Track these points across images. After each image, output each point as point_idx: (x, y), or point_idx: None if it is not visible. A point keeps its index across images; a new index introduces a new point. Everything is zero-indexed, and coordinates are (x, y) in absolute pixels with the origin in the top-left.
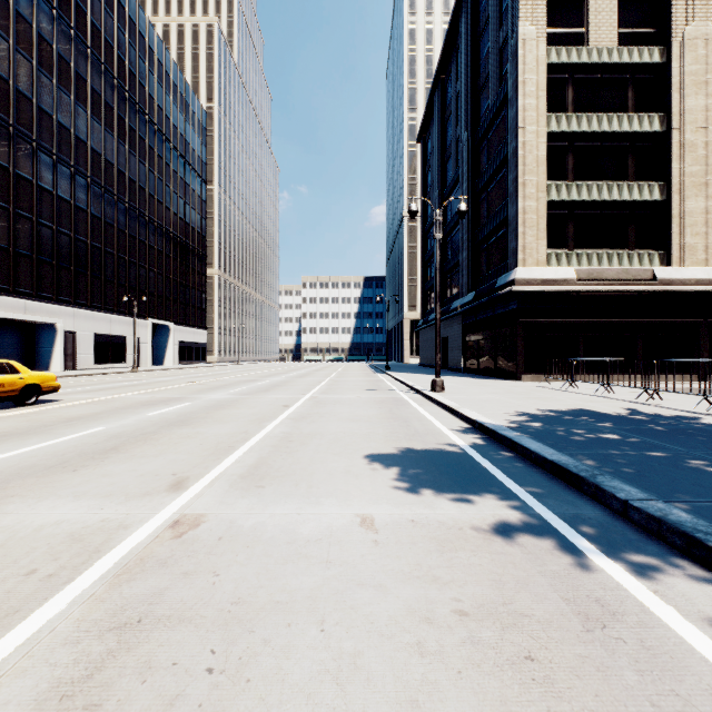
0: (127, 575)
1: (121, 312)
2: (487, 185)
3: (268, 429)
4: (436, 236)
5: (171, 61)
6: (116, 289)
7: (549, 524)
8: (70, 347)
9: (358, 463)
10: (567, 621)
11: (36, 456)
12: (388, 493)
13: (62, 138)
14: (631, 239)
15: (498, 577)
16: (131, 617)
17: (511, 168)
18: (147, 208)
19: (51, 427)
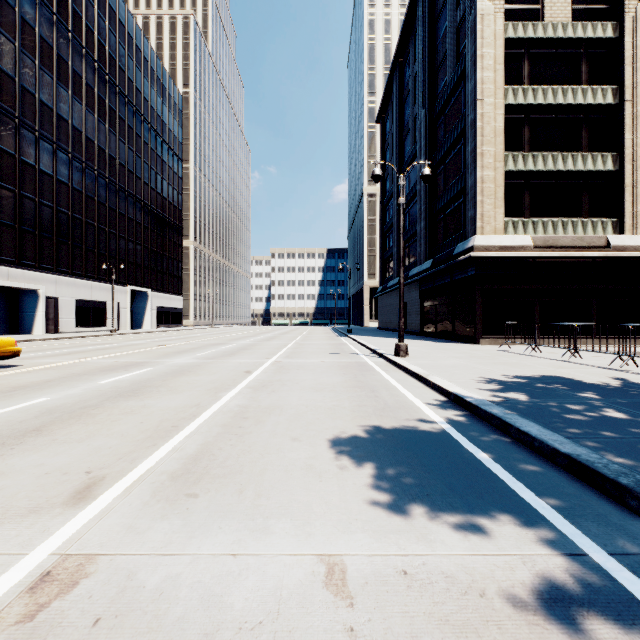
0: None
1: (102, 279)
2: (444, 158)
3: (223, 402)
4: (400, 200)
5: (149, 48)
6: (96, 258)
7: (615, 582)
8: (52, 312)
9: (322, 452)
10: None
11: None
12: (363, 508)
13: (45, 116)
14: (585, 208)
15: None
16: None
17: (469, 139)
18: (126, 183)
19: None
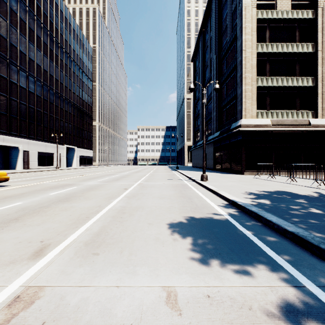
0: None
1: (51, 141)
2: (226, 80)
3: (112, 204)
4: (203, 101)
5: (76, 24)
6: (48, 131)
7: (321, 301)
8: (26, 158)
9: (164, 231)
10: None
11: None
12: (186, 261)
13: (22, 58)
14: (297, 105)
15: None
16: None
17: (238, 70)
18: (64, 93)
19: None
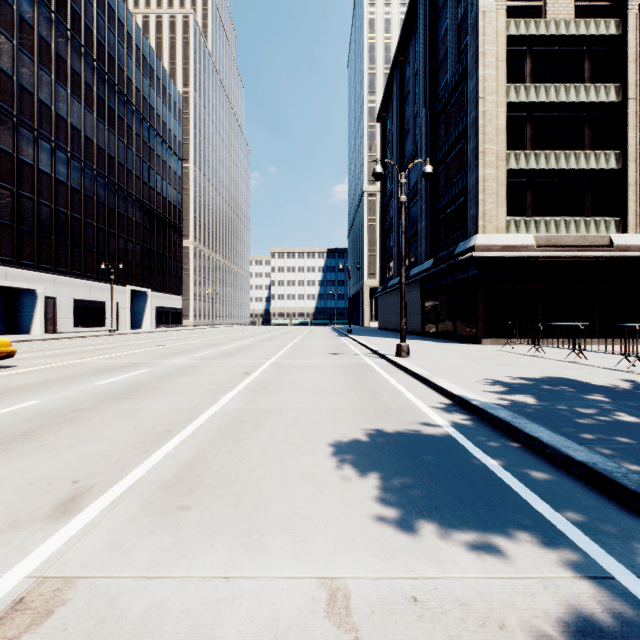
0: None
1: (101, 279)
2: (445, 157)
3: (220, 405)
4: (401, 199)
5: (149, 47)
6: (95, 258)
7: None
8: (51, 312)
9: (323, 459)
10: None
11: None
12: (367, 523)
13: (43, 115)
14: (587, 207)
15: None
16: None
17: (470, 138)
18: (125, 183)
19: None
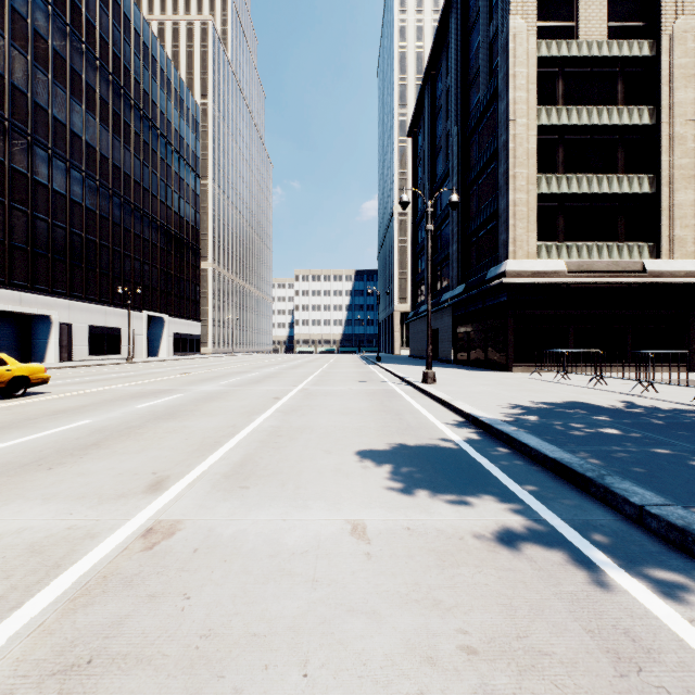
0: (85, 598)
1: (116, 304)
2: (477, 178)
3: (257, 423)
4: (428, 227)
5: (166, 58)
6: (111, 282)
7: (558, 532)
8: (65, 339)
9: (349, 460)
10: (595, 661)
11: (12, 453)
12: (381, 495)
13: (58, 132)
14: (620, 232)
15: (509, 601)
16: (81, 657)
17: (501, 161)
18: (142, 202)
19: (35, 421)
